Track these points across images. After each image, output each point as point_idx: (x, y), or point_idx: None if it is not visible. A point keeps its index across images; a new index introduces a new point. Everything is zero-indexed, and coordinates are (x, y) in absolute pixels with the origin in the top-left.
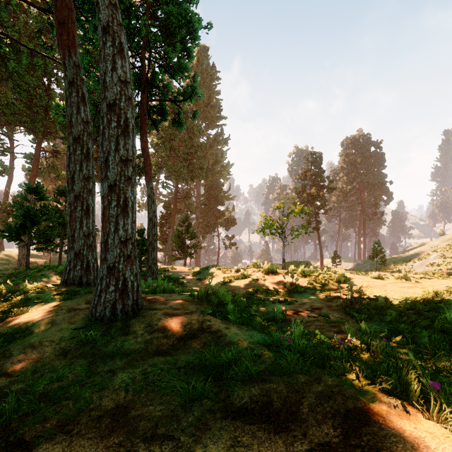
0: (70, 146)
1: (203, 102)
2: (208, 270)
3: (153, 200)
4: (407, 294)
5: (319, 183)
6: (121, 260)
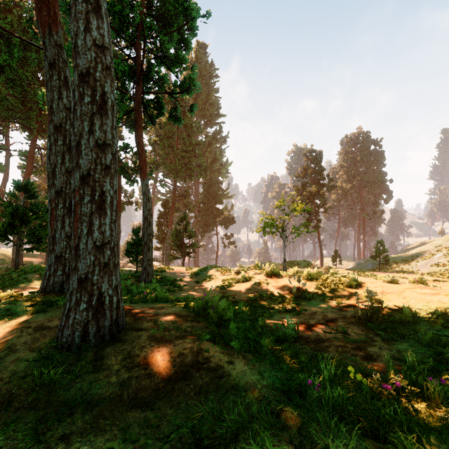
0: (50, 136)
1: (201, 99)
2: (207, 272)
3: (148, 197)
4: (431, 302)
5: (319, 182)
6: (96, 270)
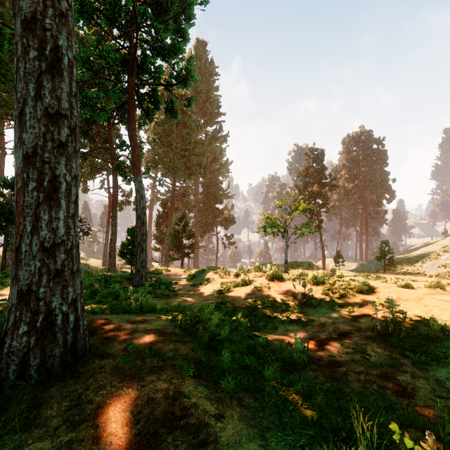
0: None
1: (201, 97)
2: (204, 274)
3: (142, 195)
4: None
5: (321, 181)
6: (44, 280)
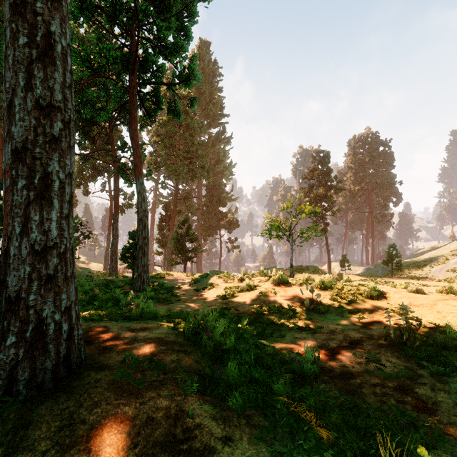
0: None
1: (204, 99)
2: (208, 279)
3: (144, 197)
4: None
5: (326, 183)
6: (34, 286)
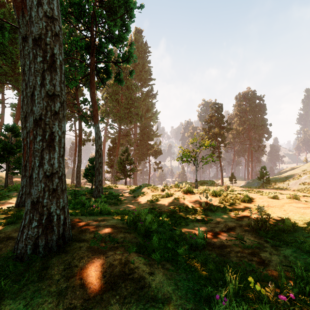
0: (23, 91)
1: (138, 68)
2: (141, 189)
3: (99, 136)
4: (305, 214)
5: (220, 125)
6: (46, 195)
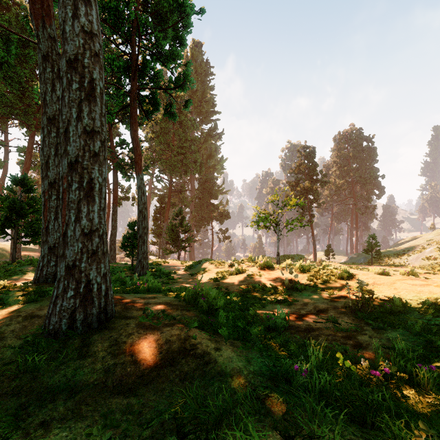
0: (44, 128)
1: (197, 97)
2: (201, 265)
3: (143, 191)
4: (422, 293)
5: (312, 177)
6: (84, 258)
